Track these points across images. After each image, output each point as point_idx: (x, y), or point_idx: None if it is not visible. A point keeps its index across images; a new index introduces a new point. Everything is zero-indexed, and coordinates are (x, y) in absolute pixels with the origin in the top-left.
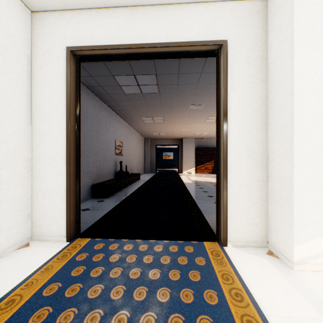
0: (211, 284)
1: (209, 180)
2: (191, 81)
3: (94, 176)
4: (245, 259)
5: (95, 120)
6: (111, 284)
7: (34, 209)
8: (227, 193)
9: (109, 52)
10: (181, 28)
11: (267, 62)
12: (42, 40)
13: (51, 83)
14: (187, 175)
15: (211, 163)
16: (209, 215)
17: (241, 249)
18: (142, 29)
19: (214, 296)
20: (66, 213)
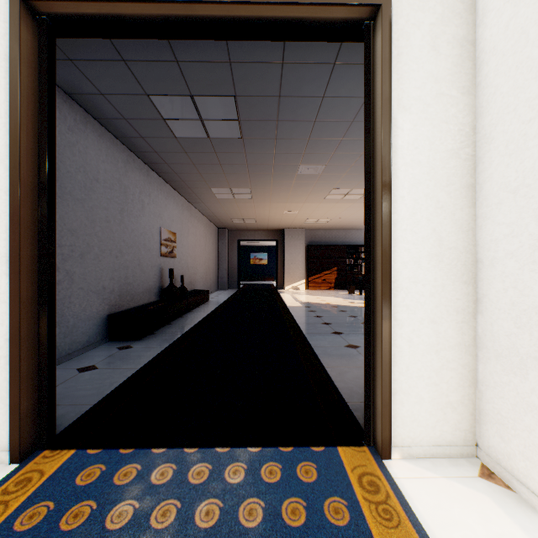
0: None
1: (331, 301)
2: (303, 114)
3: (114, 297)
4: (438, 498)
5: (115, 187)
6: None
7: None
8: (391, 339)
9: (119, 11)
10: None
11: (476, 50)
12: None
13: None
14: (292, 293)
15: (332, 272)
16: (341, 376)
17: (424, 465)
18: None
19: None
20: (9, 393)
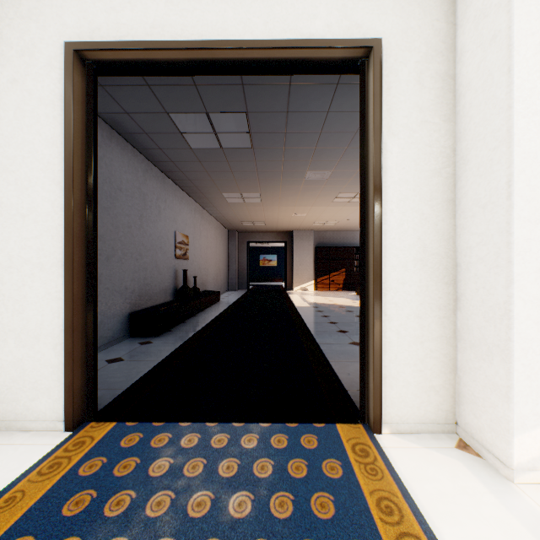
0: (358, 527)
1: (339, 302)
2: (310, 126)
3: (135, 297)
4: (417, 461)
5: (136, 195)
6: (147, 536)
7: None
8: (381, 331)
9: (152, 57)
10: (295, 14)
11: (456, 83)
12: (16, 28)
13: (34, 113)
14: (301, 294)
15: (340, 273)
16: (343, 368)
17: (409, 438)
18: (217, 13)
19: None
20: (65, 374)
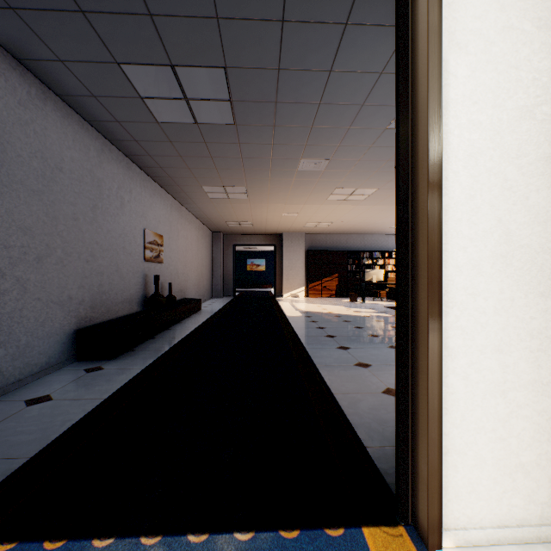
0: None
1: (333, 310)
2: (306, 94)
3: (84, 309)
4: None
5: (86, 179)
6: None
7: None
8: (440, 377)
9: None
10: None
11: None
12: None
13: None
14: (292, 301)
15: (333, 279)
16: (354, 406)
17: None
18: None
19: None
20: None
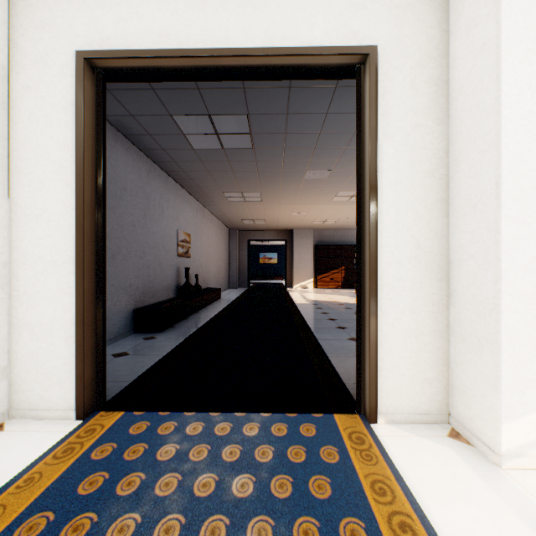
0: (353, 506)
1: (338, 299)
2: (309, 127)
3: (139, 294)
4: (411, 448)
5: (140, 195)
6: (157, 513)
7: (14, 359)
8: (377, 326)
9: (159, 64)
10: (294, 22)
11: (448, 88)
12: (30, 37)
13: (47, 118)
14: (301, 292)
15: (340, 271)
16: (341, 363)
17: (403, 428)
18: (220, 22)
19: (359, 532)
20: (76, 365)
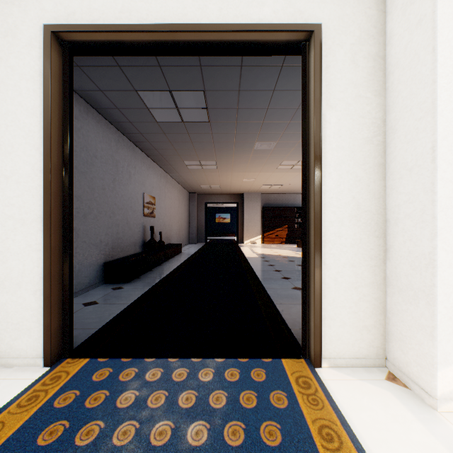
0: None
1: (282, 253)
2: (258, 103)
3: (108, 249)
4: (353, 392)
5: (109, 162)
6: None
7: None
8: (321, 278)
9: (121, 38)
10: (245, 1)
11: (385, 63)
12: (1, 11)
13: (16, 87)
14: (250, 247)
15: (284, 229)
16: (287, 310)
17: (345, 372)
18: None
19: None
20: (43, 316)
